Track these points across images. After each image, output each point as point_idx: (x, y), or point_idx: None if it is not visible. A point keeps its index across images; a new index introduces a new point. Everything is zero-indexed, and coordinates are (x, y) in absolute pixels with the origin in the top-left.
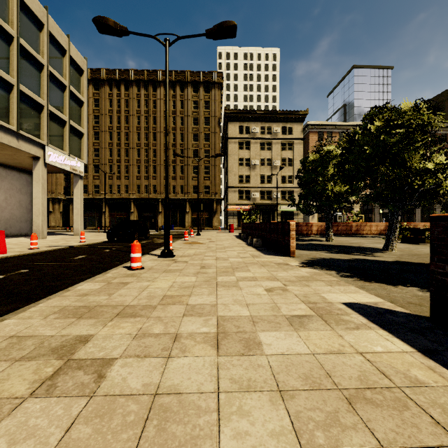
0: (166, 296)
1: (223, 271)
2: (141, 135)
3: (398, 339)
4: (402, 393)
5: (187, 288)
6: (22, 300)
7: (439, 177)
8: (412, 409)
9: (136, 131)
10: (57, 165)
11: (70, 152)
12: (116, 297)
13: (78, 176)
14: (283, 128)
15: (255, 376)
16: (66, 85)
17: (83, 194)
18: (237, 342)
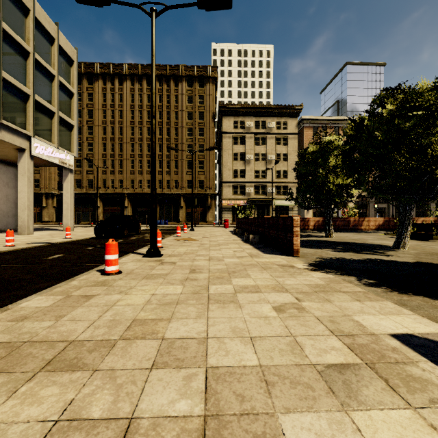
0: (137, 321)
1: (217, 277)
2: (135, 130)
3: None
4: None
5: (168, 304)
6: None
7: None
8: None
9: (130, 126)
10: (44, 158)
11: (59, 145)
12: (64, 324)
13: (68, 170)
14: (277, 123)
15: None
16: (54, 74)
17: (77, 189)
18: None
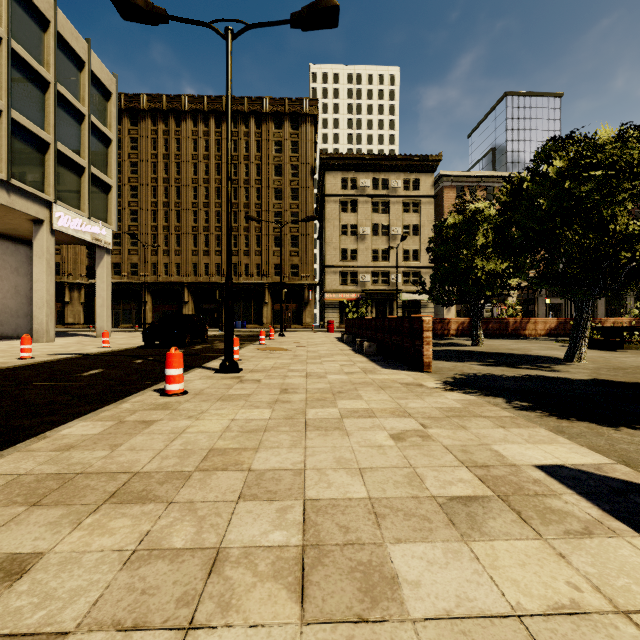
0: (215, 450)
1: (317, 399)
2: (199, 191)
3: None
4: None
5: (253, 432)
6: None
7: None
8: None
9: (191, 186)
10: (70, 232)
11: (91, 214)
12: (123, 454)
13: (104, 250)
14: (405, 181)
15: None
16: (84, 113)
17: (114, 276)
18: (345, 577)
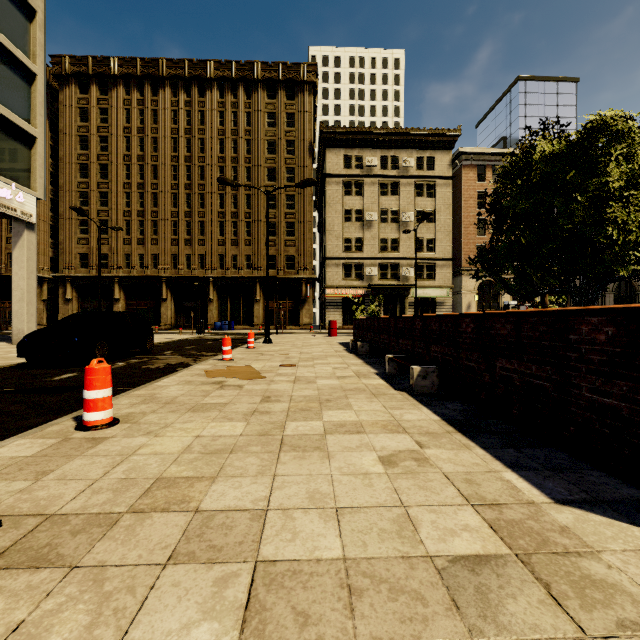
0: None
1: None
2: (180, 170)
3: None
4: None
5: None
6: None
7: None
8: None
9: (170, 164)
10: None
11: None
12: None
13: (23, 223)
14: (418, 159)
15: None
16: None
17: (81, 269)
18: None
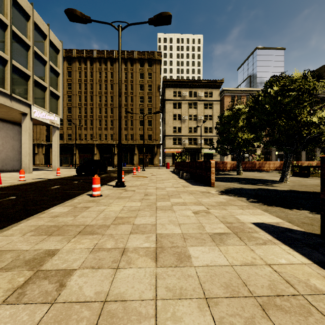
0: (118, 217)
1: (161, 198)
2: (102, 98)
3: (297, 252)
4: (305, 300)
5: (134, 211)
6: (7, 221)
7: (321, 128)
8: (315, 315)
9: (98, 95)
10: (40, 119)
11: (49, 110)
12: (79, 218)
13: (56, 127)
14: (205, 92)
15: (185, 285)
16: (46, 60)
17: (60, 140)
18: (171, 255)
